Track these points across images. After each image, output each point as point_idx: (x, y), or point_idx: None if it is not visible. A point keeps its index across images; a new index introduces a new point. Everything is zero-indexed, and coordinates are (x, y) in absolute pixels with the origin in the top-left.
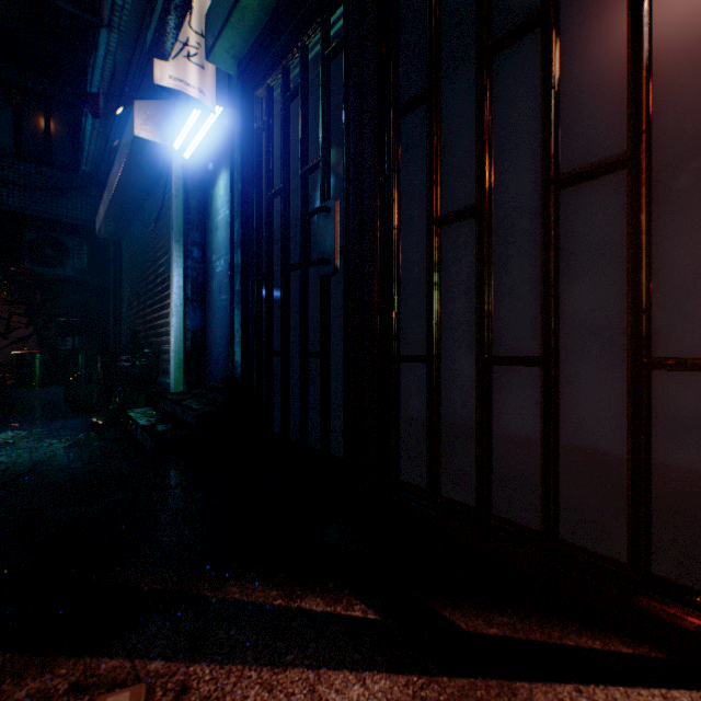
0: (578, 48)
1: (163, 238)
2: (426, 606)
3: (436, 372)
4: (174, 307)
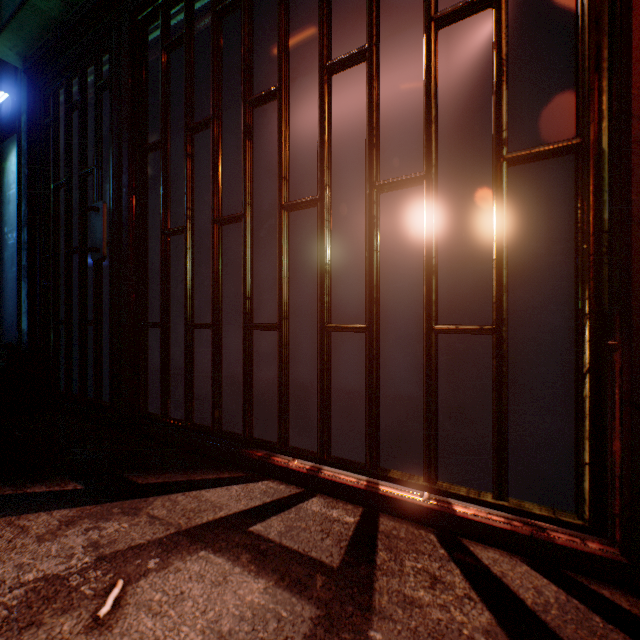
0: (268, 132)
1: None
2: (123, 477)
3: (166, 334)
4: None
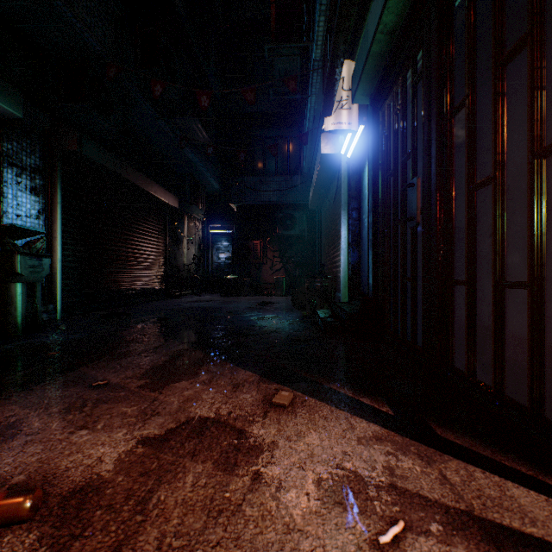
0: None
1: (338, 207)
2: (424, 420)
3: (471, 292)
4: (342, 250)
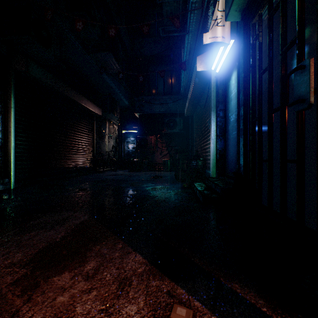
0: None
1: (207, 110)
2: None
3: None
4: (211, 139)
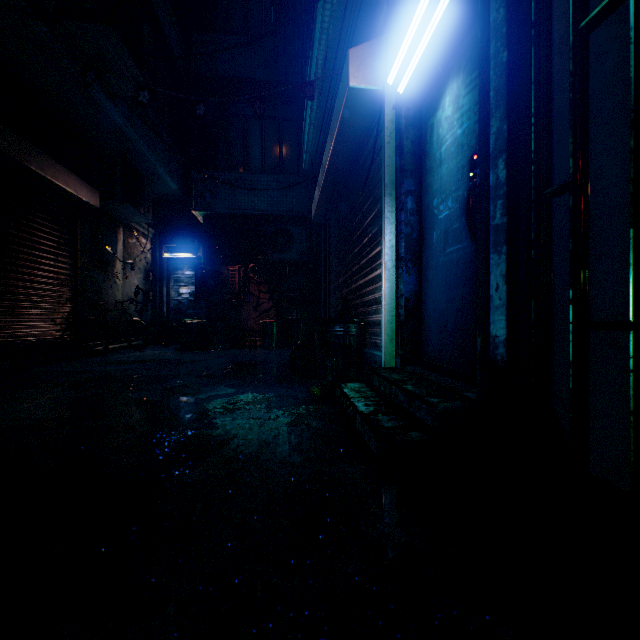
0: None
1: (371, 199)
2: None
3: None
4: (385, 270)
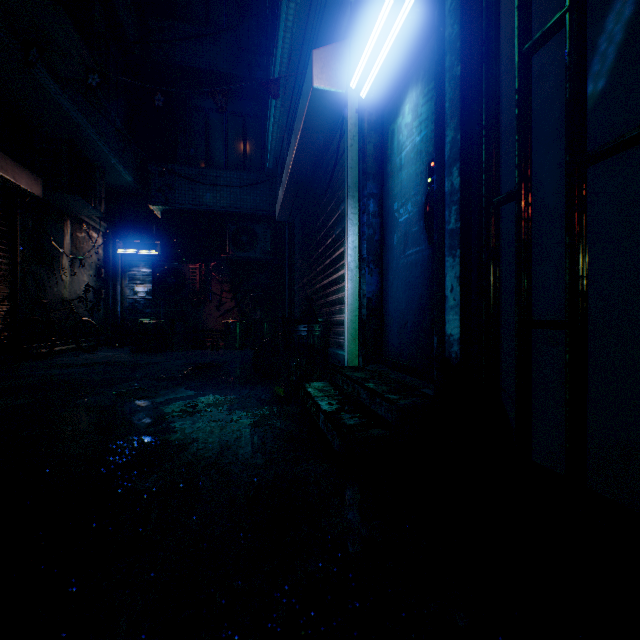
0: None
1: (335, 200)
2: None
3: None
4: (349, 270)
